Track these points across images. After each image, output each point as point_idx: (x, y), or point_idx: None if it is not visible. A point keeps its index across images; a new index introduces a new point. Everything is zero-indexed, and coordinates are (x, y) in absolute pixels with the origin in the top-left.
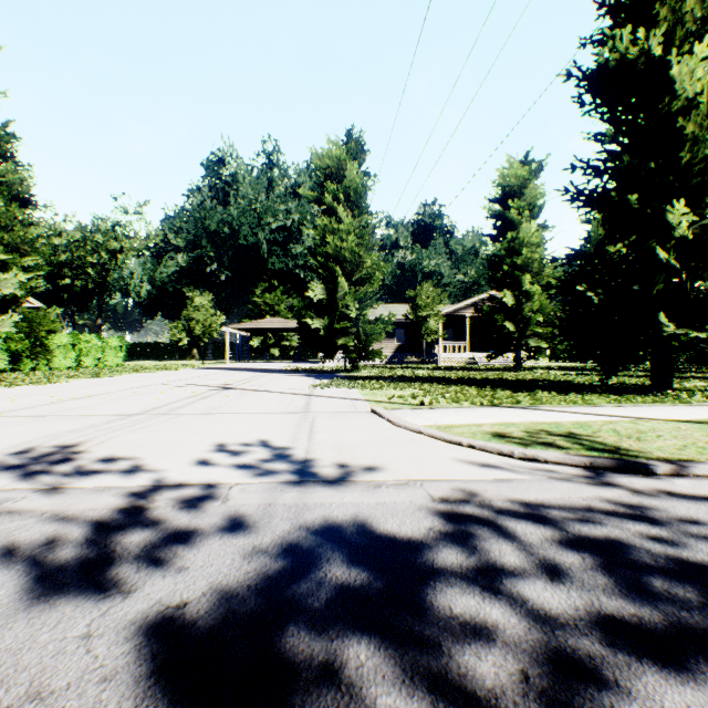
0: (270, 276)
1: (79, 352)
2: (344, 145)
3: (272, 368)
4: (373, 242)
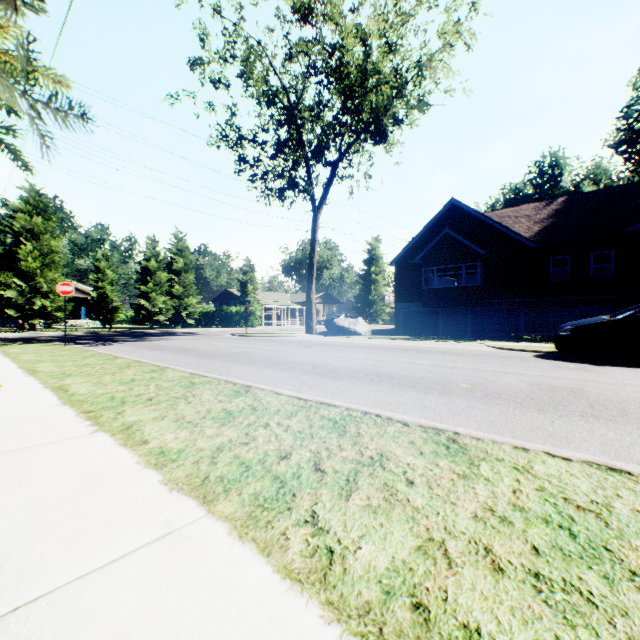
0: None
1: None
2: None
3: None
4: None
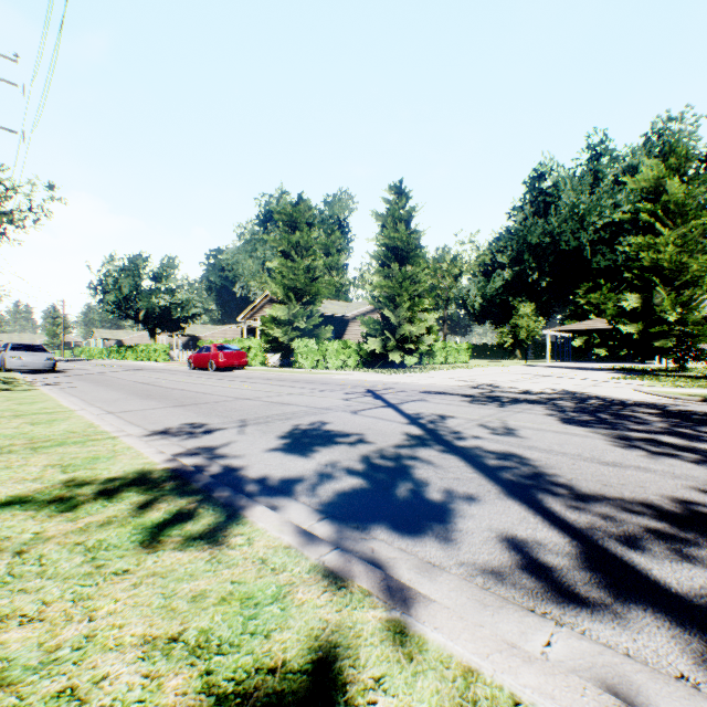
0: (593, 274)
1: (445, 353)
2: (663, 160)
3: (589, 367)
4: (699, 246)
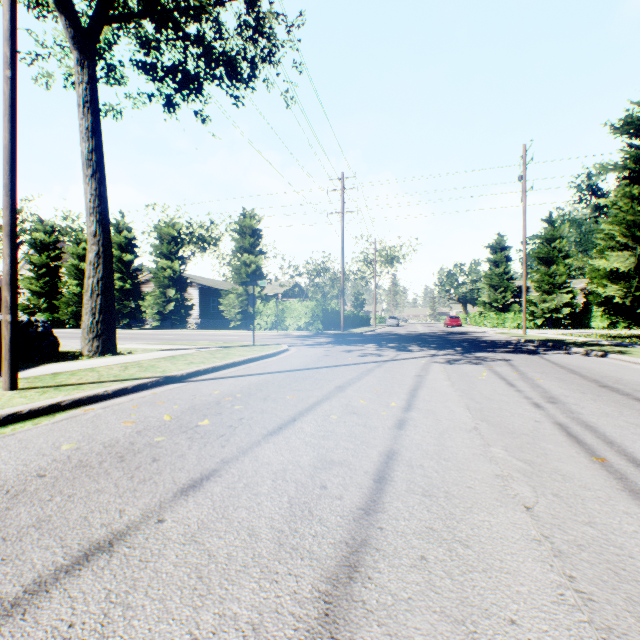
0: None
1: None
2: None
3: None
4: None
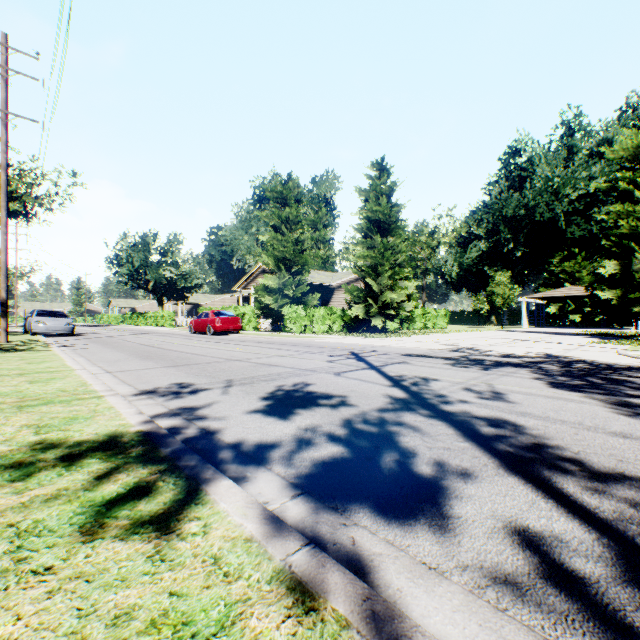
0: (568, 244)
1: (424, 319)
2: None
3: (565, 332)
4: None
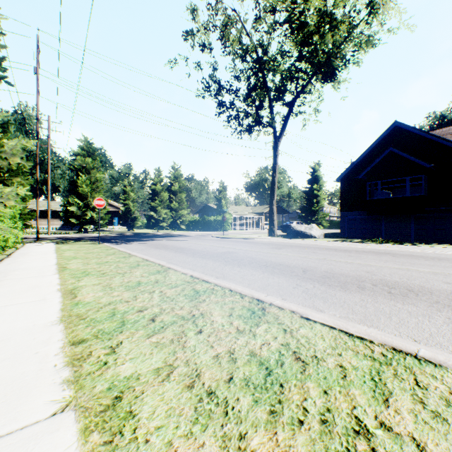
0: None
1: None
2: None
3: None
4: None
